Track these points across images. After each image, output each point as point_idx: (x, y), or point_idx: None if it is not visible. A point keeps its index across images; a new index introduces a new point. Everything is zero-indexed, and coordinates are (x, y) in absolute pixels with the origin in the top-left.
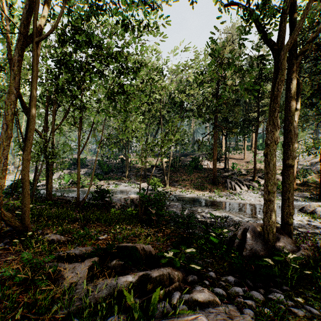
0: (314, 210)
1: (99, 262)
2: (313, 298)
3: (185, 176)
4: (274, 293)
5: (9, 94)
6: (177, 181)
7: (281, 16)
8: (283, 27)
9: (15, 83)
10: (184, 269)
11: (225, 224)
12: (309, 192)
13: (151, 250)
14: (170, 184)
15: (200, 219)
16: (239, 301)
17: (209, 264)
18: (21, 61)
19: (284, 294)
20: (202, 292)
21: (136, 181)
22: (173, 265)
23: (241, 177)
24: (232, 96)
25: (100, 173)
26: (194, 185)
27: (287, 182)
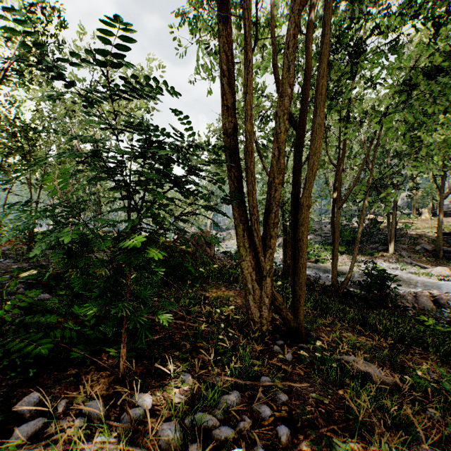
0: None
1: None
2: None
3: None
4: None
5: (281, 98)
6: None
7: None
8: None
9: (289, 76)
10: None
11: None
12: None
13: None
14: None
15: None
16: None
17: None
18: (296, 37)
19: None
20: None
21: (416, 262)
22: None
23: None
24: None
25: (339, 243)
26: None
27: None
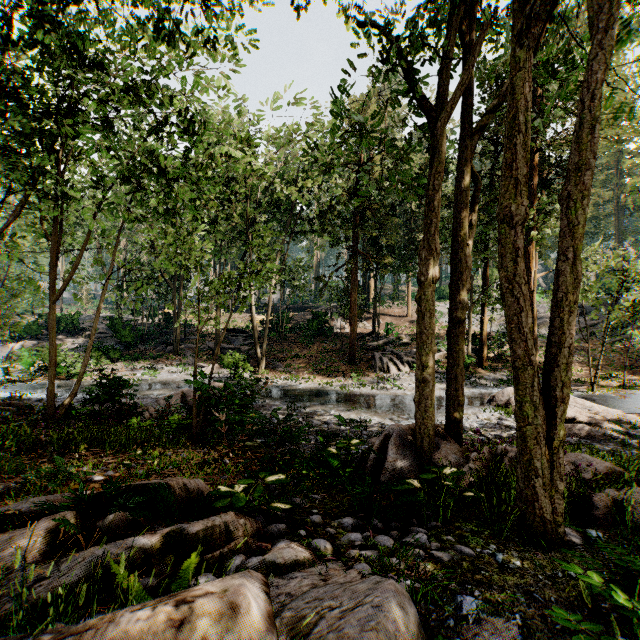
0: (509, 401)
1: (77, 521)
2: (473, 533)
3: (299, 350)
4: (413, 534)
5: None
6: (283, 359)
7: (442, 62)
8: (445, 80)
9: None
10: (267, 516)
11: (365, 433)
12: (507, 372)
13: (203, 487)
14: (269, 366)
15: (320, 429)
16: (352, 554)
17: (316, 502)
18: None
19: (429, 533)
20: (287, 548)
21: (198, 362)
22: (239, 507)
23: (401, 349)
24: (386, 198)
25: (113, 347)
26: (315, 365)
27: (454, 349)
